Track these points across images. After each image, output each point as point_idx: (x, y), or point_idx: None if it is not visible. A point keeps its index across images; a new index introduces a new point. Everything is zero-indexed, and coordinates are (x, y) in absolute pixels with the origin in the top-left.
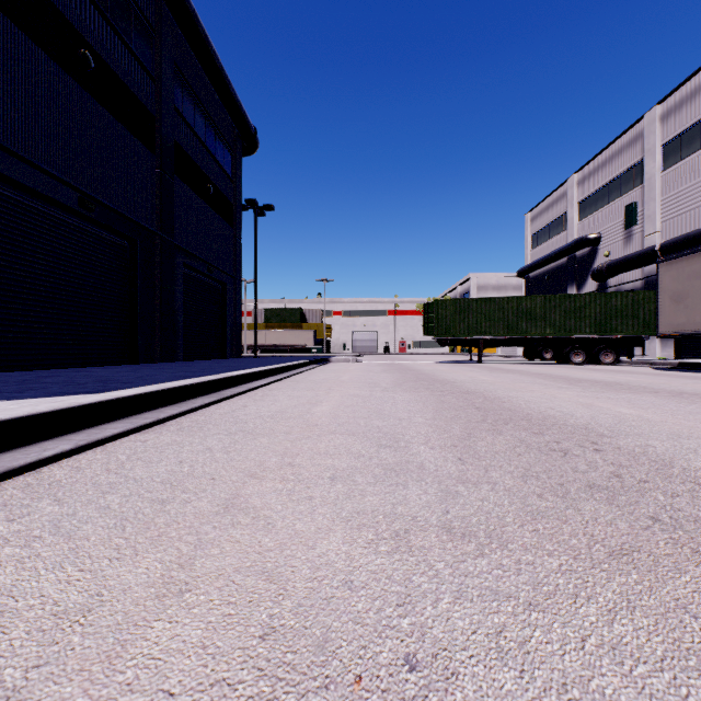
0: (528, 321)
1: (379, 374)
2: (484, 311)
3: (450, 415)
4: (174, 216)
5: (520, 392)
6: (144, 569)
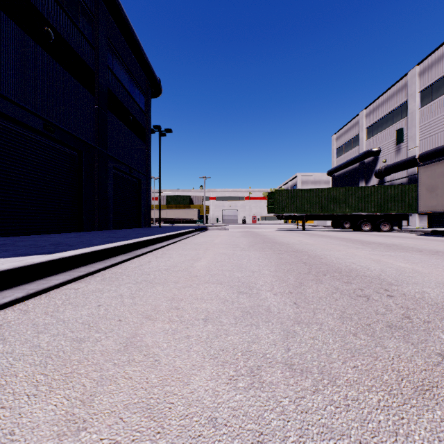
0: (334, 204)
1: (239, 238)
2: (306, 197)
3: (286, 268)
4: (107, 136)
5: (332, 251)
6: (53, 405)
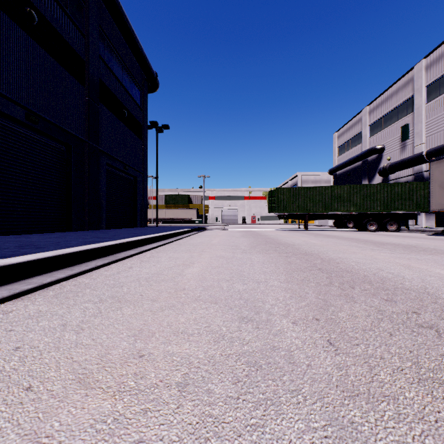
0: (338, 202)
1: (239, 238)
2: (309, 196)
3: (300, 277)
4: (99, 130)
5: (346, 254)
6: None
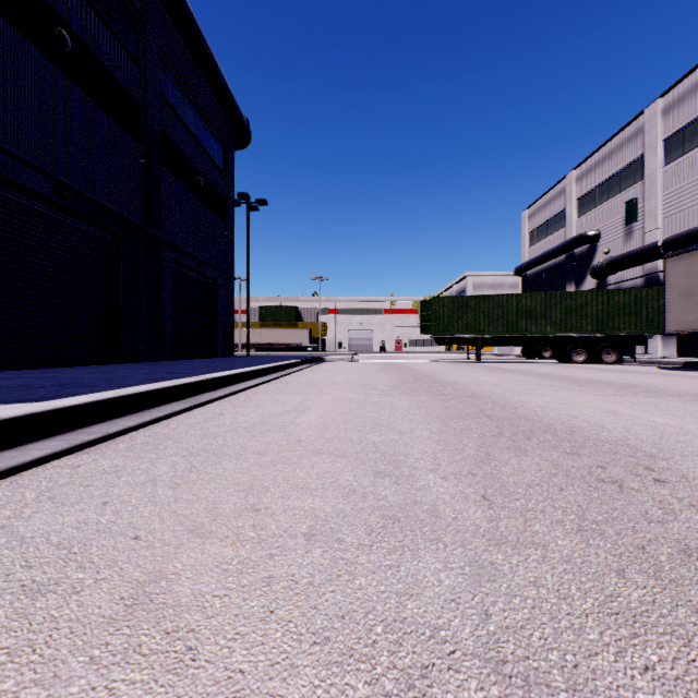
0: (528, 319)
1: (375, 374)
2: (483, 309)
3: (459, 426)
4: (161, 209)
5: (531, 396)
6: None
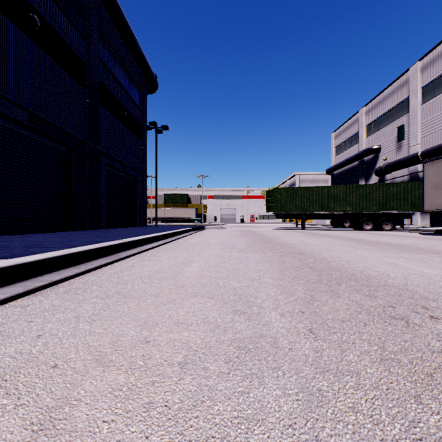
0: (335, 202)
1: (237, 237)
2: (306, 195)
3: (292, 275)
4: (100, 131)
5: (338, 253)
6: None
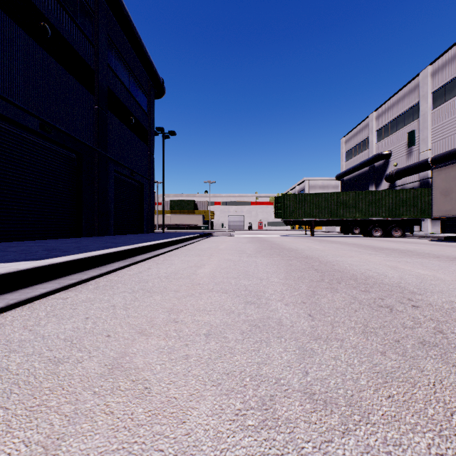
0: (344, 208)
1: (245, 244)
2: (315, 202)
3: (297, 276)
4: (108, 137)
5: (344, 257)
6: (5, 454)
